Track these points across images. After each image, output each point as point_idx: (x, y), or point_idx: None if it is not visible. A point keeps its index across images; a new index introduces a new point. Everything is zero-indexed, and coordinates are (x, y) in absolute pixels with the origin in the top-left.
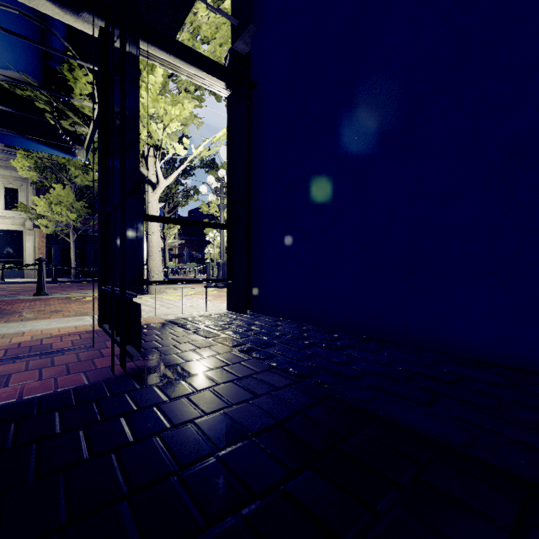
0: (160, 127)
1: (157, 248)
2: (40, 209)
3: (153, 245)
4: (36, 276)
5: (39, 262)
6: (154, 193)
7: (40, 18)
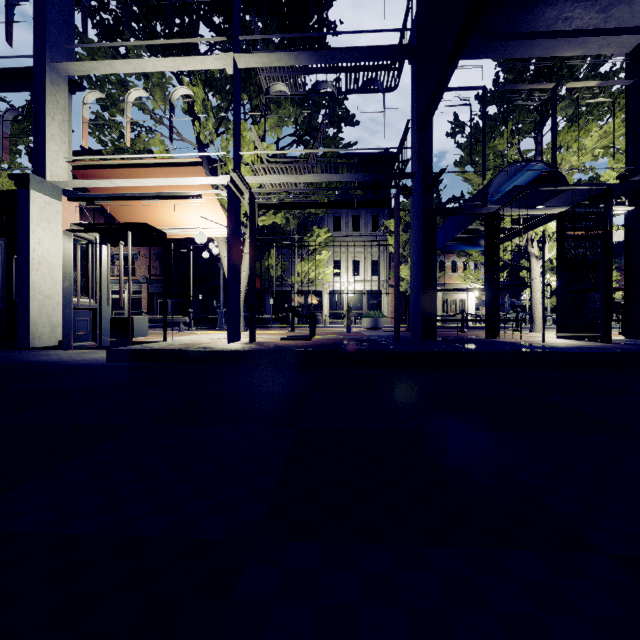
0: (553, 224)
1: (539, 301)
2: (404, 274)
3: (537, 299)
4: (388, 323)
5: (462, 312)
6: (538, 263)
7: (498, 193)
